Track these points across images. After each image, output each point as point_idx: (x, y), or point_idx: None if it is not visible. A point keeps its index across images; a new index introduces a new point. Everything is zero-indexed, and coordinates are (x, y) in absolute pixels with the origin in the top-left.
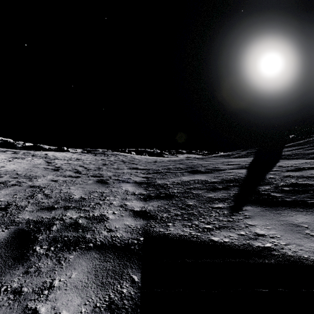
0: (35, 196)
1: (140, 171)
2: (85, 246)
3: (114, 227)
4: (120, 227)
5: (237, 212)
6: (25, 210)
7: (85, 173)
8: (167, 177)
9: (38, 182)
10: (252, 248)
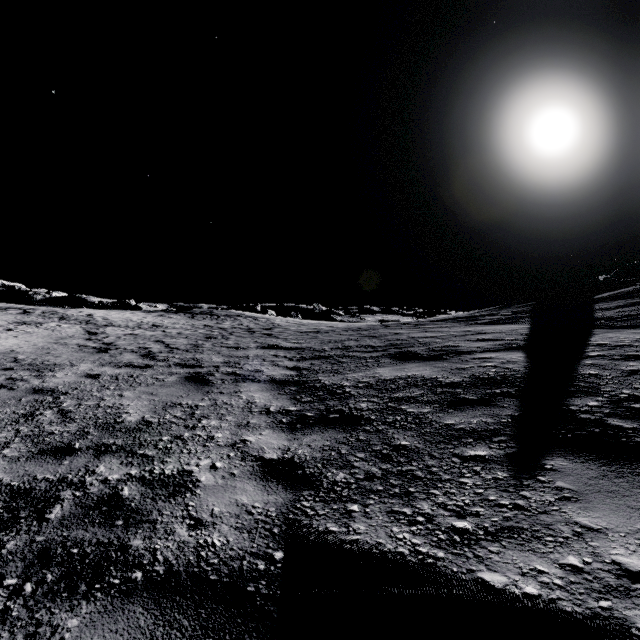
0: (37, 415)
1: (284, 353)
2: (120, 579)
3: (209, 512)
4: (224, 512)
5: (533, 477)
6: (1, 455)
7: (163, 359)
8: (342, 369)
9: (54, 380)
10: (629, 635)
